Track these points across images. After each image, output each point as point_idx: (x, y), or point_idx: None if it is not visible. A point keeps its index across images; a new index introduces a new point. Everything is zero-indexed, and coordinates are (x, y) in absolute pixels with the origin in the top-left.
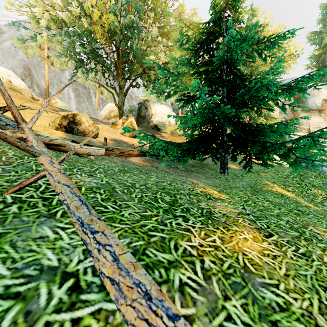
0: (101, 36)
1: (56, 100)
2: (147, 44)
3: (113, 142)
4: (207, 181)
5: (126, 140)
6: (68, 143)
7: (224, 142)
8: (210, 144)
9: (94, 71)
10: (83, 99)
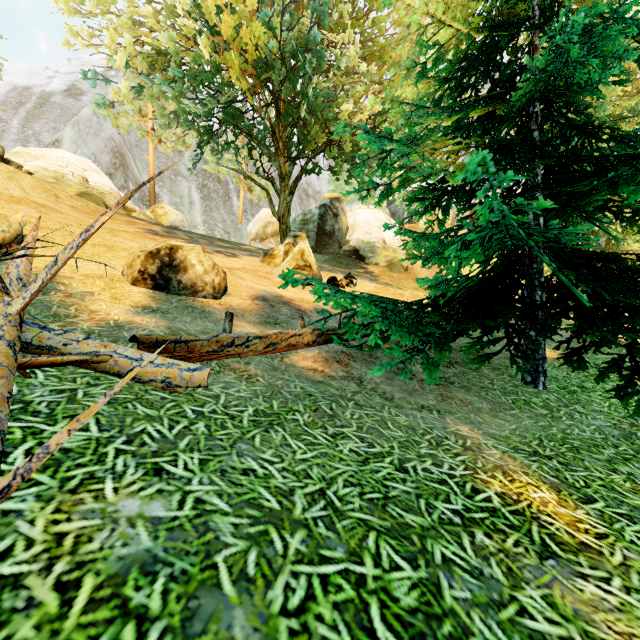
0: (241, 73)
1: (167, 210)
2: (337, 80)
3: (259, 306)
4: (500, 423)
5: (291, 295)
6: (114, 351)
7: (537, 305)
8: (503, 318)
9: (233, 148)
10: (215, 203)
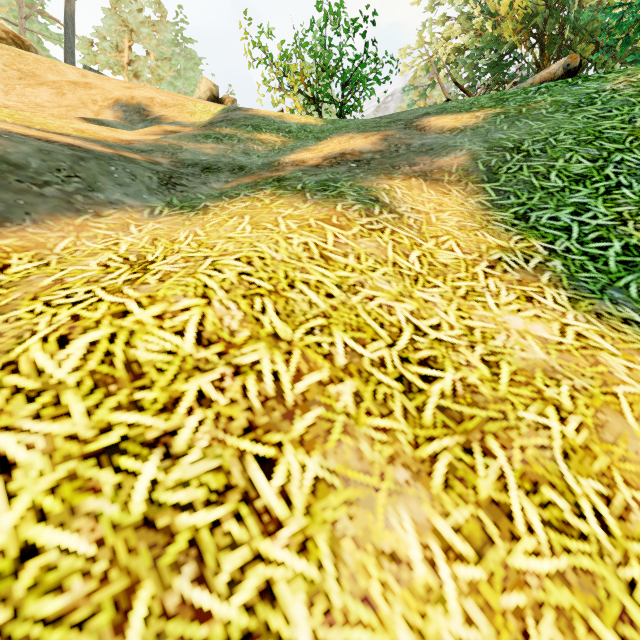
0: (512, 33)
1: None
2: None
3: None
4: None
5: None
6: None
7: None
8: None
9: None
10: None
